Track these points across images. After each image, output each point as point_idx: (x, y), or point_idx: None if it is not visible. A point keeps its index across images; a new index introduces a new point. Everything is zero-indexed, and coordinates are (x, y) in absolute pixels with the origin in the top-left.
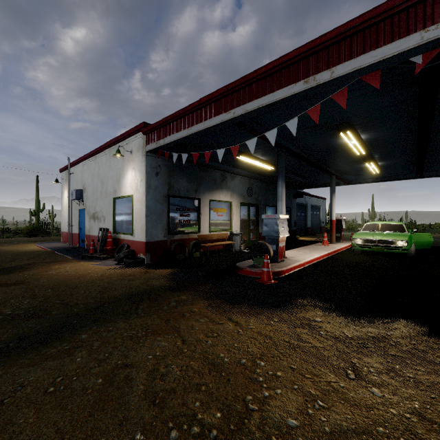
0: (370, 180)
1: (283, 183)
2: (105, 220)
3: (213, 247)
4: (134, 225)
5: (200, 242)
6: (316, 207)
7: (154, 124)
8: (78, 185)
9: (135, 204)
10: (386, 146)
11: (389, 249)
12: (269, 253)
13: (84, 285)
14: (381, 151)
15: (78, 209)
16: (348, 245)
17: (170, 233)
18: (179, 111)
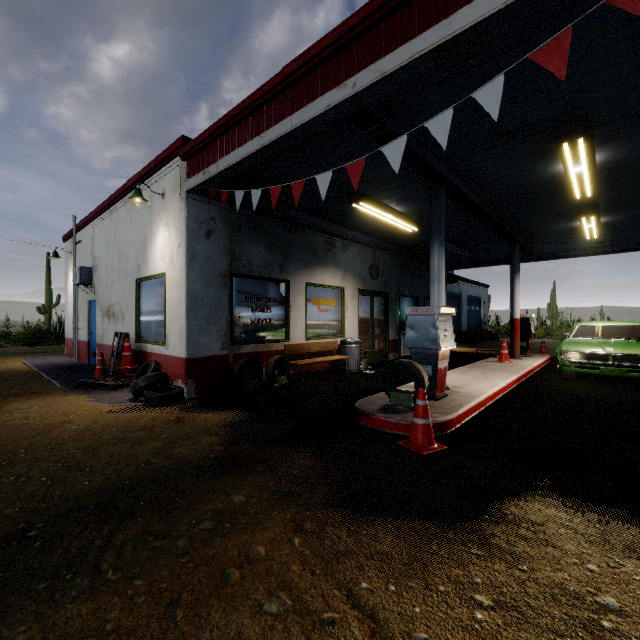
0: (574, 253)
1: (442, 248)
2: (124, 318)
3: (312, 366)
4: (167, 328)
5: (288, 357)
6: (475, 300)
7: (199, 136)
8: (87, 261)
9: (170, 289)
10: (633, 181)
11: (635, 371)
12: (423, 383)
13: (31, 457)
14: (618, 193)
15: (86, 300)
16: (542, 361)
17: (234, 342)
18: (244, 101)
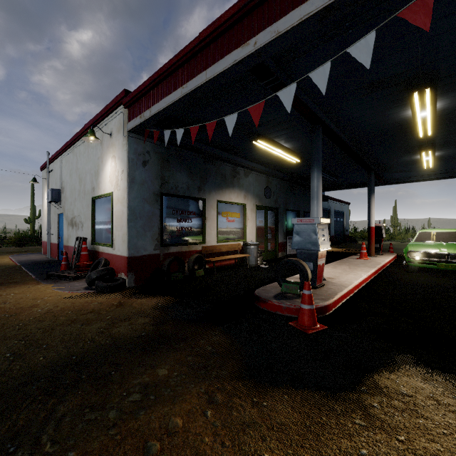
0: (414, 179)
1: (320, 174)
2: (83, 227)
3: (222, 262)
4: (114, 234)
5: (205, 255)
6: (340, 213)
7: (137, 89)
8: (57, 185)
9: (115, 205)
10: None
11: None
12: (307, 276)
13: (1, 335)
14: (451, 133)
15: (56, 213)
16: (391, 258)
17: (164, 244)
18: (170, 60)
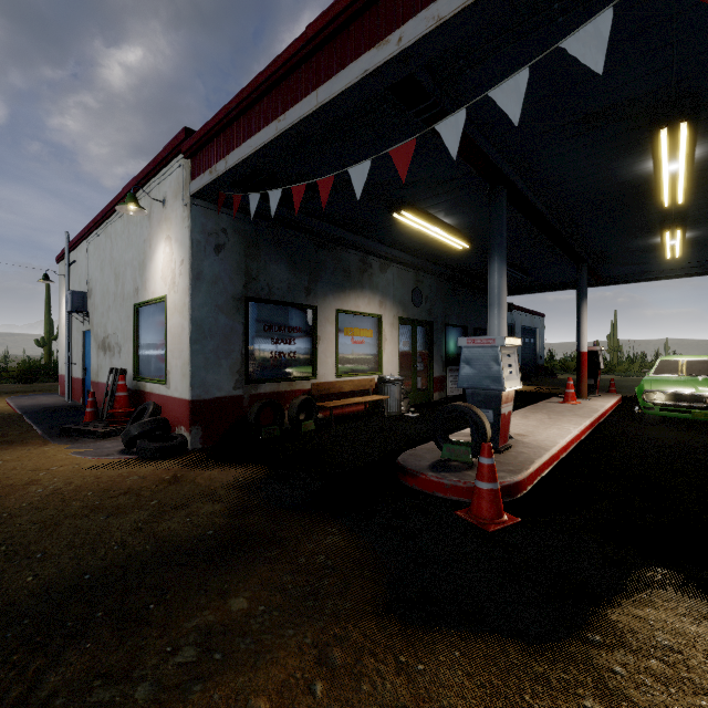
0: (648, 276)
1: (503, 265)
2: (121, 352)
3: (344, 408)
4: (169, 363)
5: (316, 398)
6: (529, 331)
7: (204, 125)
8: (82, 285)
9: (171, 316)
10: None
11: None
12: (484, 433)
13: None
14: None
15: (81, 331)
16: (614, 402)
17: (250, 380)
18: (257, 76)
